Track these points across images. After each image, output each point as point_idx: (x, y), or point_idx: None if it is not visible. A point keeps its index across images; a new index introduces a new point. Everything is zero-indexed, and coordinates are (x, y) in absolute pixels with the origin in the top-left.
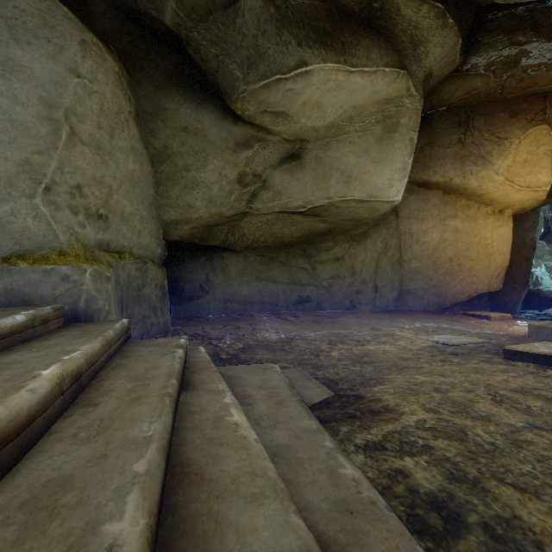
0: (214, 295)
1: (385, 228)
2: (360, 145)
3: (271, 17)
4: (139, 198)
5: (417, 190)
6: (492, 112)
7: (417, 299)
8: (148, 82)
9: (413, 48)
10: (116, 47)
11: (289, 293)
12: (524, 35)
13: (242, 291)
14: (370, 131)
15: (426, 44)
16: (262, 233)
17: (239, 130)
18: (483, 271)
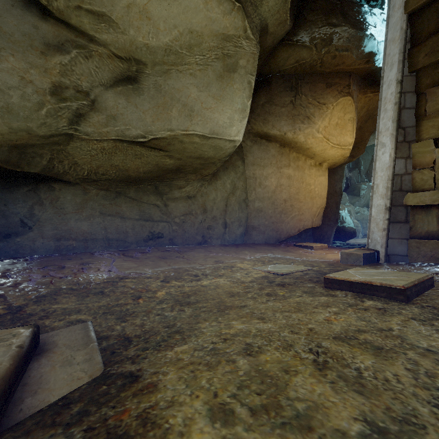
0: (41, 231)
1: (234, 171)
2: (202, 79)
3: None
4: None
5: (260, 141)
6: (314, 82)
7: (260, 234)
8: None
9: None
10: None
11: (139, 229)
12: (337, 19)
13: (82, 228)
14: (211, 66)
15: None
16: (100, 163)
17: (49, 28)
18: (308, 210)
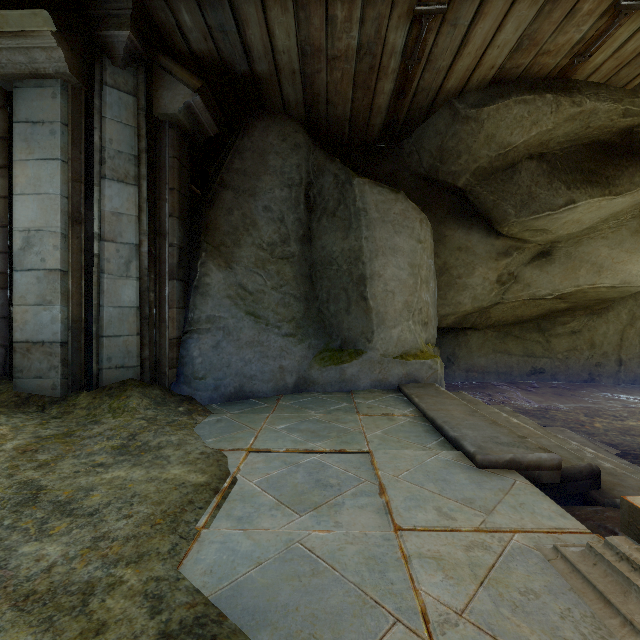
0: (458, 365)
1: (632, 298)
2: (614, 239)
3: (543, 172)
4: (434, 304)
5: None
6: None
7: None
8: (433, 219)
9: None
10: (413, 199)
11: (522, 365)
12: None
13: (480, 363)
14: (625, 226)
15: None
16: (505, 315)
17: (500, 243)
18: None
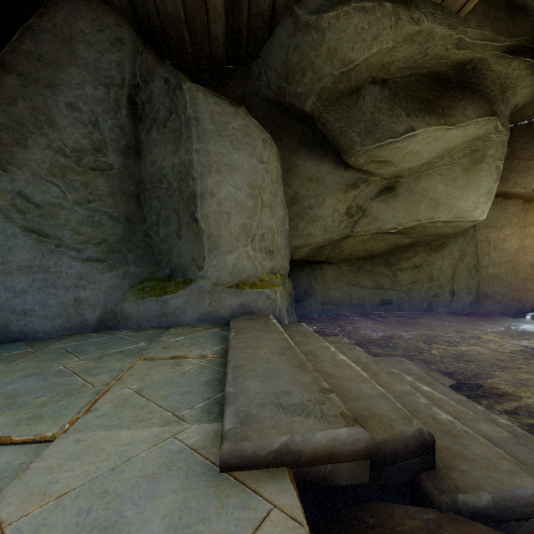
0: (315, 298)
1: (462, 237)
2: (448, 176)
3: (385, 98)
4: (283, 234)
5: (495, 200)
6: None
7: (495, 303)
8: (284, 147)
9: (501, 93)
10: (264, 126)
11: (373, 297)
12: None
13: (336, 295)
14: (457, 164)
15: (514, 88)
16: (356, 249)
17: (348, 175)
18: None
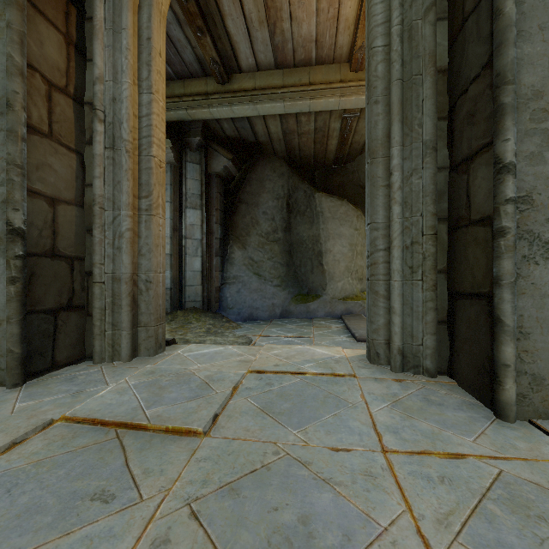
0: None
1: None
2: None
3: None
4: None
5: None
6: None
7: None
8: None
9: None
10: (356, 200)
11: None
12: None
13: None
14: None
15: None
16: None
17: None
18: None
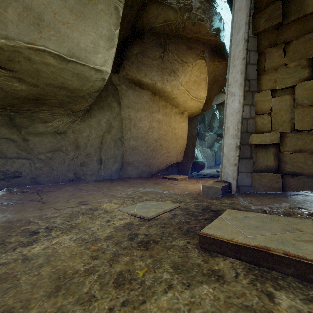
0: None
1: (109, 111)
2: None
3: None
4: None
5: (134, 87)
6: (178, 43)
7: (135, 169)
8: None
9: None
10: None
11: None
12: None
13: None
14: None
15: None
16: None
17: None
18: (174, 149)
